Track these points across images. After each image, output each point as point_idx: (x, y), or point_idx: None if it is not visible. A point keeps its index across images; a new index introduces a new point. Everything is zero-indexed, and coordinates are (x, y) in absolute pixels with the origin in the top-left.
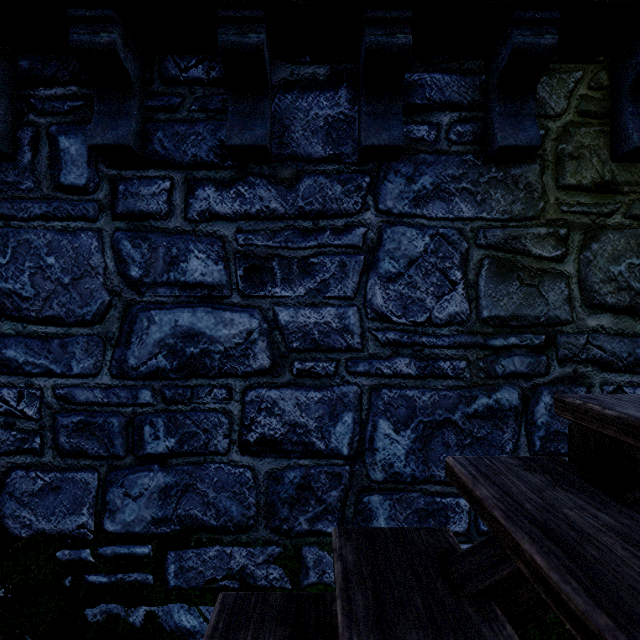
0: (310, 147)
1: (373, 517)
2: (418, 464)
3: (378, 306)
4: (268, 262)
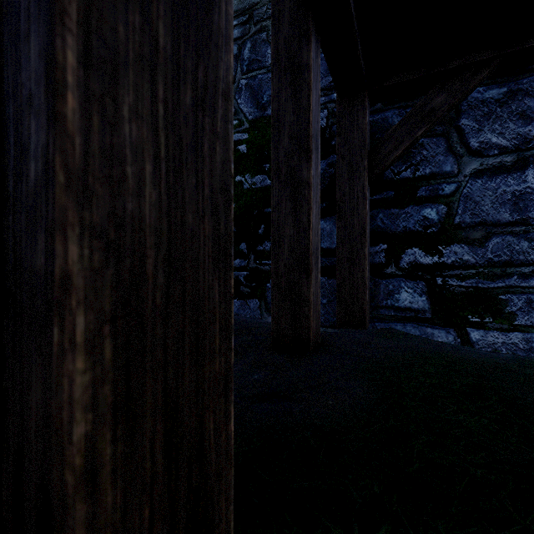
0: None
1: None
2: None
3: None
4: None
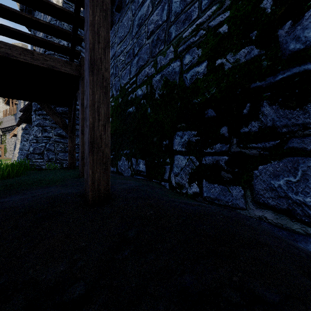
0: None
1: (171, 35)
2: (183, 3)
3: None
4: None
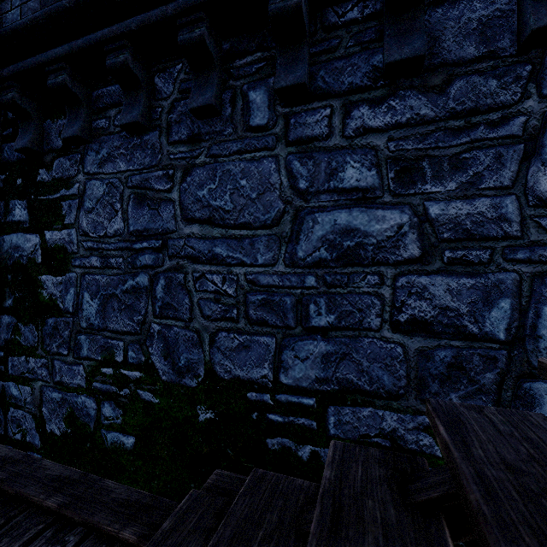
0: (461, 51)
1: (535, 404)
2: None
3: (542, 193)
4: (418, 163)
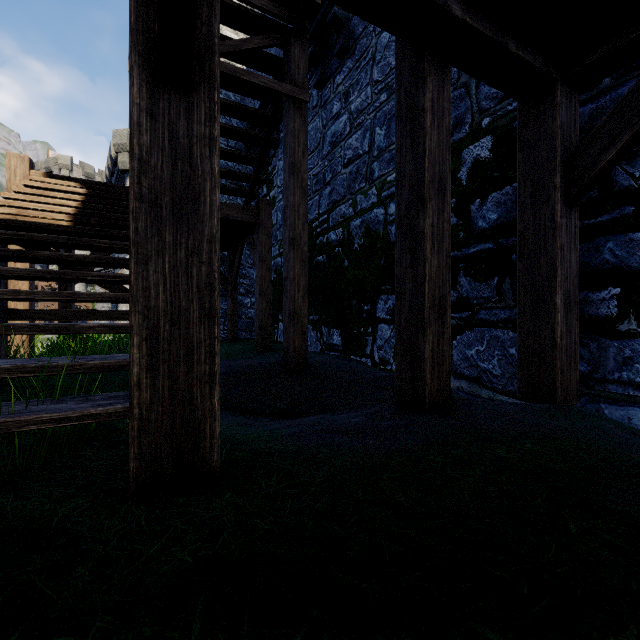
0: (358, 32)
1: (374, 173)
2: (387, 140)
3: (375, 79)
4: (349, 90)
